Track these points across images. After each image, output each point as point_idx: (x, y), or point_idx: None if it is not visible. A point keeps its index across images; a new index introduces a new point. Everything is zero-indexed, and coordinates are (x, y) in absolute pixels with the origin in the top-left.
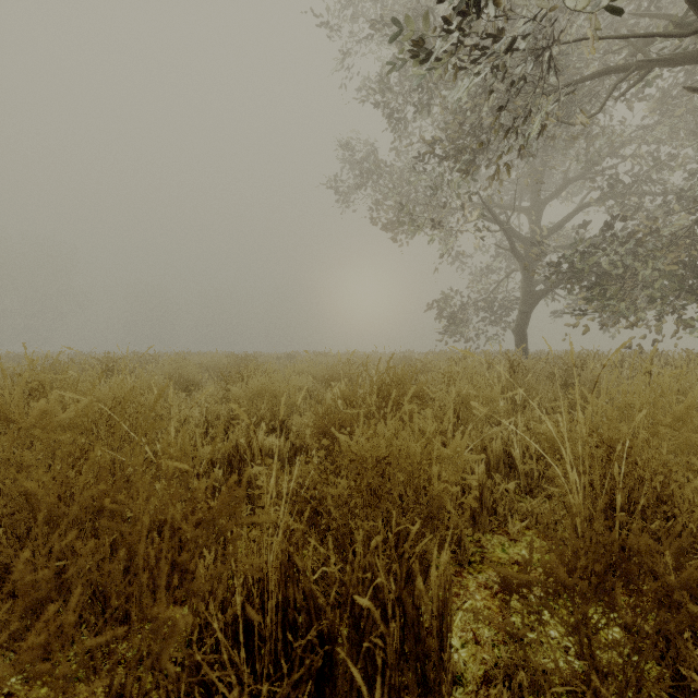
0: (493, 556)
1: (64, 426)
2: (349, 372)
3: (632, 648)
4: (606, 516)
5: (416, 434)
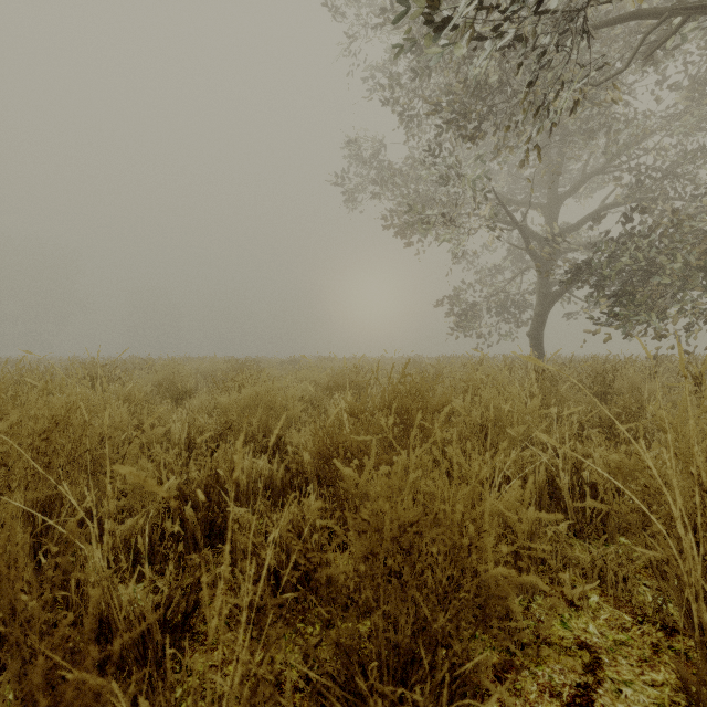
0: (552, 635)
1: None
2: (356, 379)
3: None
4: None
5: (455, 480)
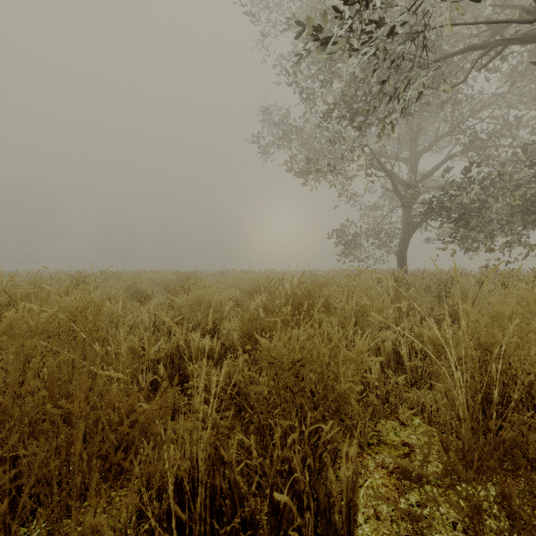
0: (387, 439)
1: (33, 332)
2: (268, 286)
3: (519, 533)
4: (483, 407)
5: (325, 340)
